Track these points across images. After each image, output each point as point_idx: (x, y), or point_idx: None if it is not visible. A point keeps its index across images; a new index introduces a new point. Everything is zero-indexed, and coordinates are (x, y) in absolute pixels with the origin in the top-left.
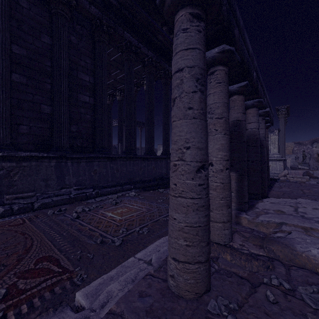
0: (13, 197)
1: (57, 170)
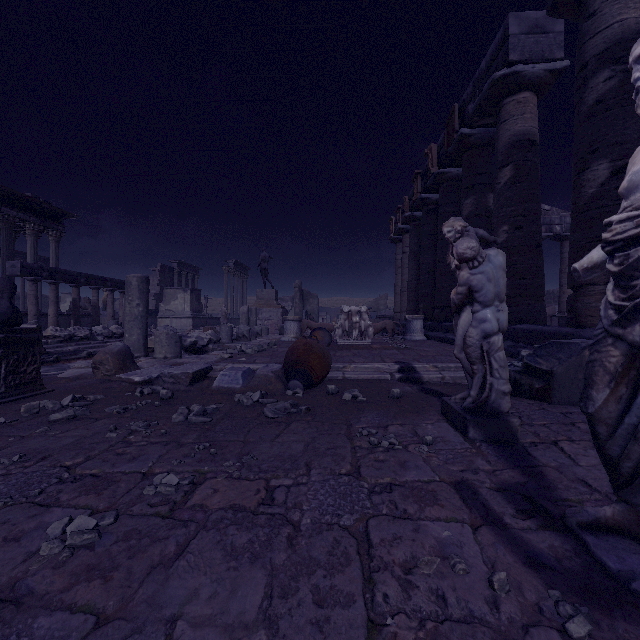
0: None
1: None
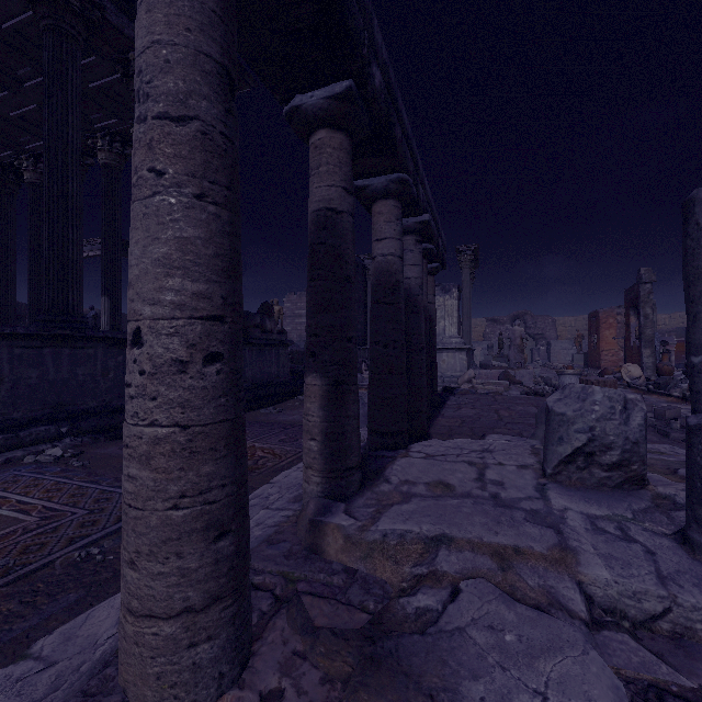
0: None
1: None
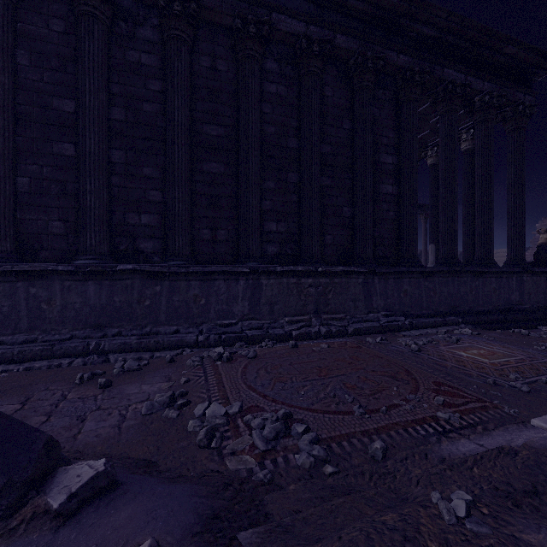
0: (328, 318)
1: (364, 289)
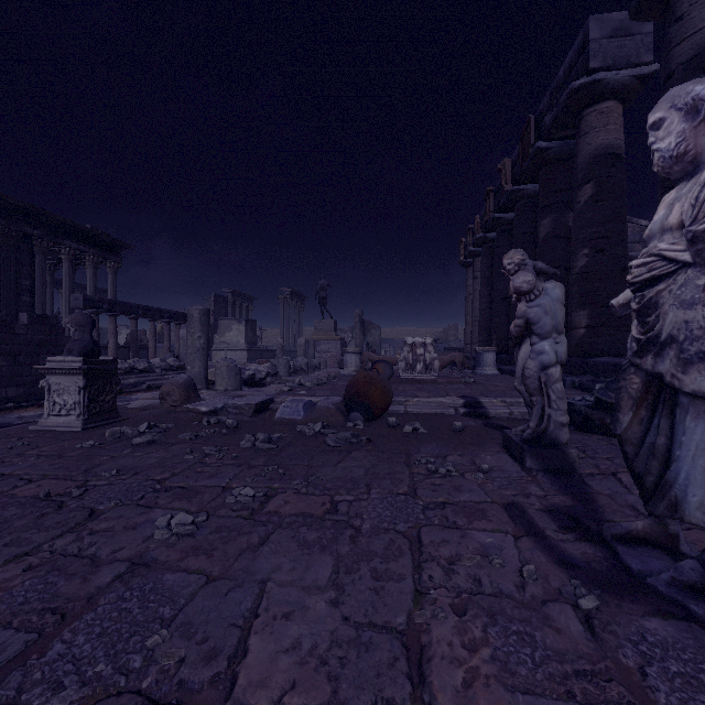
0: None
1: None
